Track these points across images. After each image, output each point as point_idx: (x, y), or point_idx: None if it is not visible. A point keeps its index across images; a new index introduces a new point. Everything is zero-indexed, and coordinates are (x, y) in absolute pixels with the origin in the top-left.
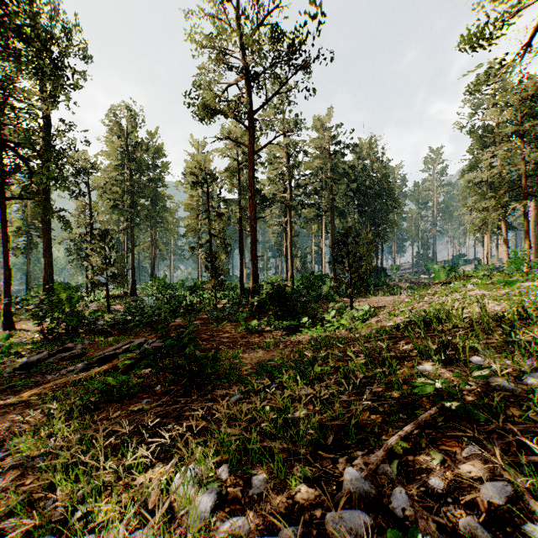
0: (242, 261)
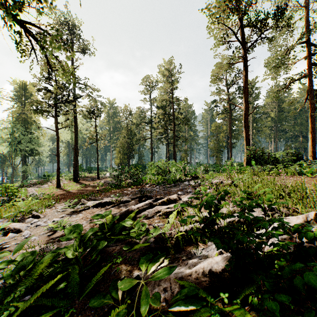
0: (228, 157)
